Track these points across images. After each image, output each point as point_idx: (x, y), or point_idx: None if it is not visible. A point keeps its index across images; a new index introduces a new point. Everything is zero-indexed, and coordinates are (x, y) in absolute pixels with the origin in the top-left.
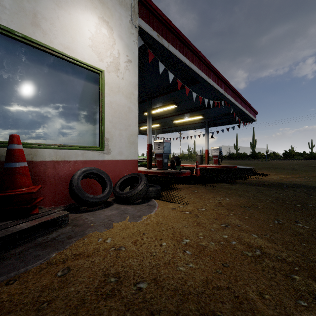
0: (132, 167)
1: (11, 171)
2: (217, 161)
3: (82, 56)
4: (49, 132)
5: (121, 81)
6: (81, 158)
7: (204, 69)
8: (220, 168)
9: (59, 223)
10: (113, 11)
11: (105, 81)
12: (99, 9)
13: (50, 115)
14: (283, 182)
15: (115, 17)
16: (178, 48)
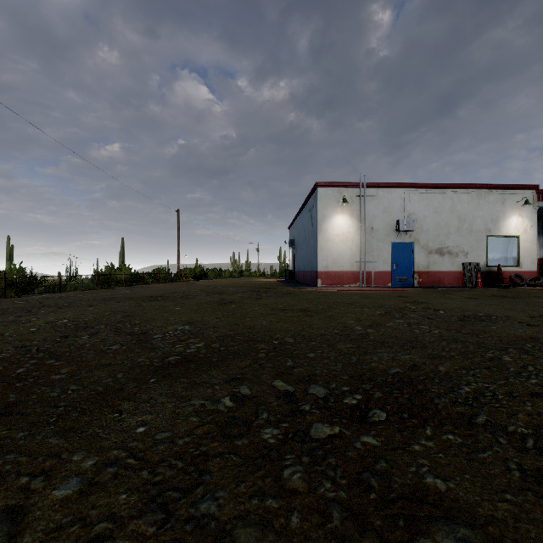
0: (533, 274)
1: (500, 273)
2: None
3: (511, 233)
4: (501, 262)
5: (527, 237)
6: (511, 270)
7: None
8: None
9: (515, 286)
10: (523, 208)
11: (520, 239)
12: (517, 212)
13: (501, 256)
14: None
15: (524, 211)
16: None
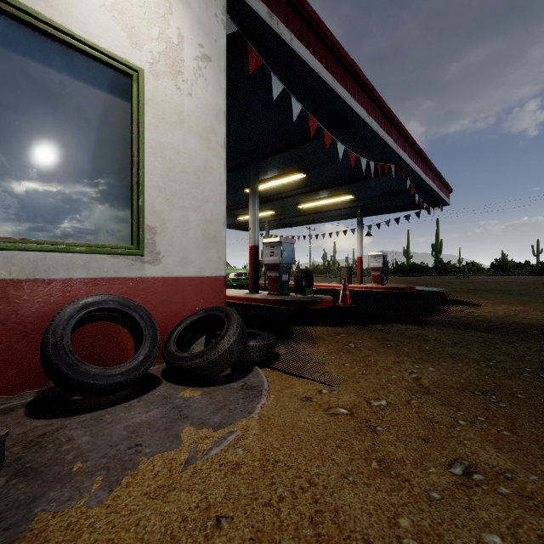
0: (212, 293)
1: None
2: (380, 278)
3: (86, 28)
4: None
5: (185, 100)
6: (83, 274)
7: (360, 98)
8: (385, 291)
9: None
10: None
11: (148, 94)
12: None
13: None
14: (525, 323)
15: None
16: (311, 47)
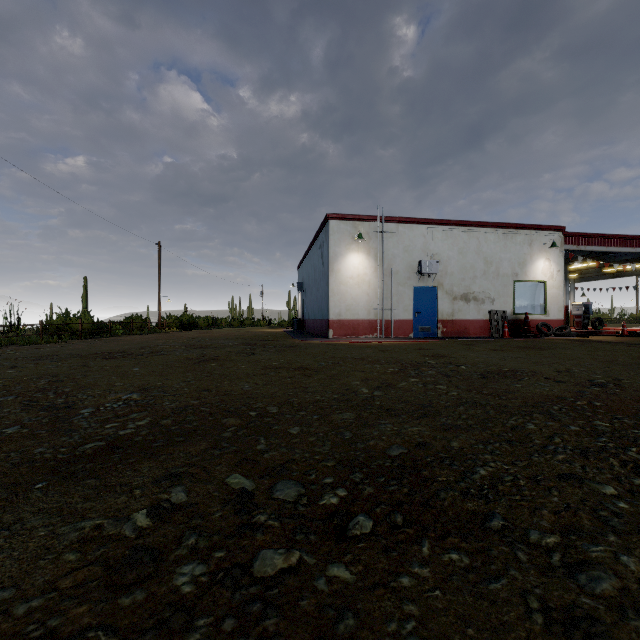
0: (560, 323)
1: (527, 322)
2: None
3: (538, 278)
4: (528, 309)
5: (554, 282)
6: (538, 319)
7: (626, 244)
8: None
9: (542, 336)
10: (550, 251)
11: (547, 285)
12: (544, 255)
13: (528, 304)
14: None
15: (551, 254)
16: (594, 243)
